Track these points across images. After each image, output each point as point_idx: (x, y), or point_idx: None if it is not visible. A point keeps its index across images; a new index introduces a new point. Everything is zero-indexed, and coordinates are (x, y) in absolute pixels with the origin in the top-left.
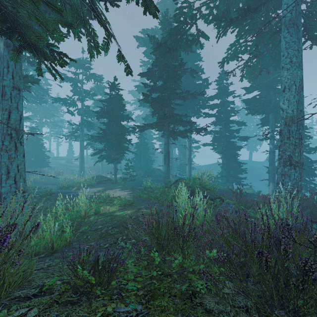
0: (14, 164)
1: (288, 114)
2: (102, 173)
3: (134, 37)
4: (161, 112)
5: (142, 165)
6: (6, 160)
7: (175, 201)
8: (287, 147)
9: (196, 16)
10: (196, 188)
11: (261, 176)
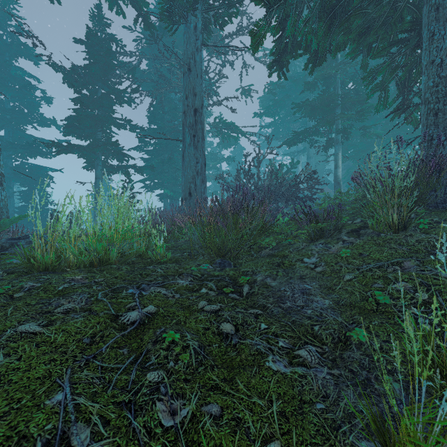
0: None
1: None
2: None
3: None
4: None
5: None
6: None
7: None
8: None
9: None
10: None
11: None
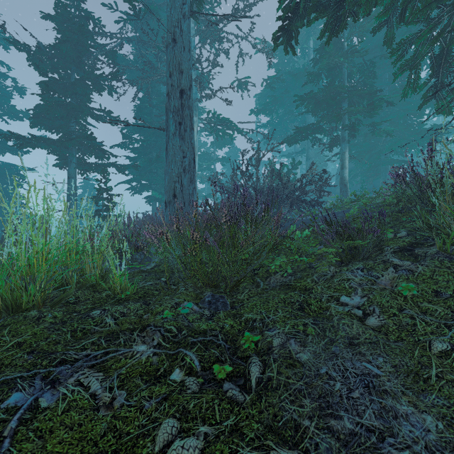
0: None
1: None
2: None
3: None
4: None
5: None
6: None
7: None
8: None
9: None
10: None
11: None
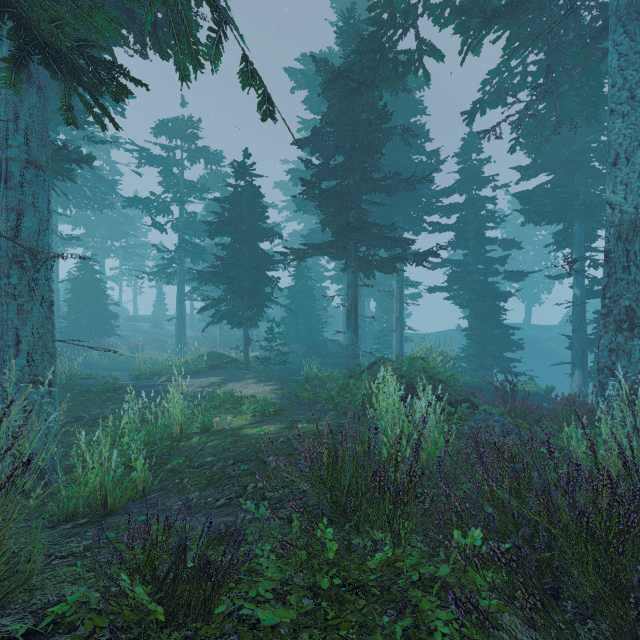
0: (30, 324)
1: (624, 215)
2: (222, 349)
3: (286, 70)
4: (340, 219)
5: (301, 333)
6: (14, 316)
7: (370, 407)
8: (622, 289)
9: (416, 10)
10: (416, 379)
11: (552, 357)
